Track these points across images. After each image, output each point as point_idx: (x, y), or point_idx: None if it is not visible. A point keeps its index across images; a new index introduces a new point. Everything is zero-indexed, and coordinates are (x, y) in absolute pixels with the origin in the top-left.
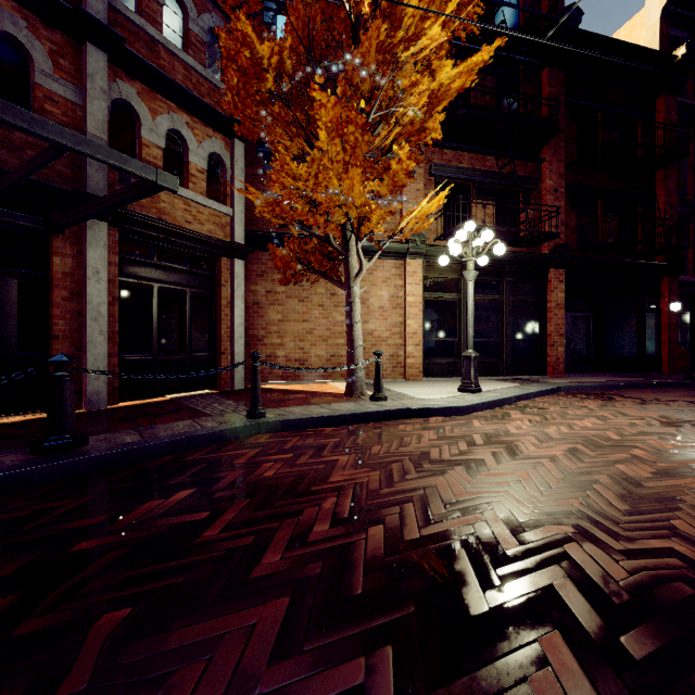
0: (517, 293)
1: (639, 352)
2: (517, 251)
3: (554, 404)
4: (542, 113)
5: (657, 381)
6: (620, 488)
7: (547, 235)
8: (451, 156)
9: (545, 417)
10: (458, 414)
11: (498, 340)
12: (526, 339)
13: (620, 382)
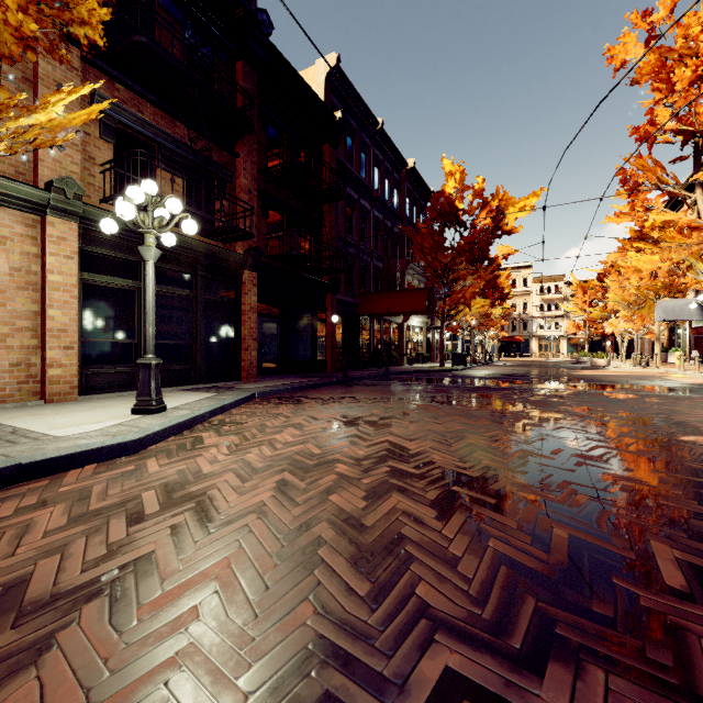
0: (212, 291)
1: (313, 355)
2: (212, 243)
3: (252, 415)
4: (237, 105)
5: (327, 380)
6: (347, 541)
7: (243, 232)
8: (126, 97)
9: (245, 436)
10: (125, 453)
11: (191, 343)
12: (221, 342)
13: (303, 384)
